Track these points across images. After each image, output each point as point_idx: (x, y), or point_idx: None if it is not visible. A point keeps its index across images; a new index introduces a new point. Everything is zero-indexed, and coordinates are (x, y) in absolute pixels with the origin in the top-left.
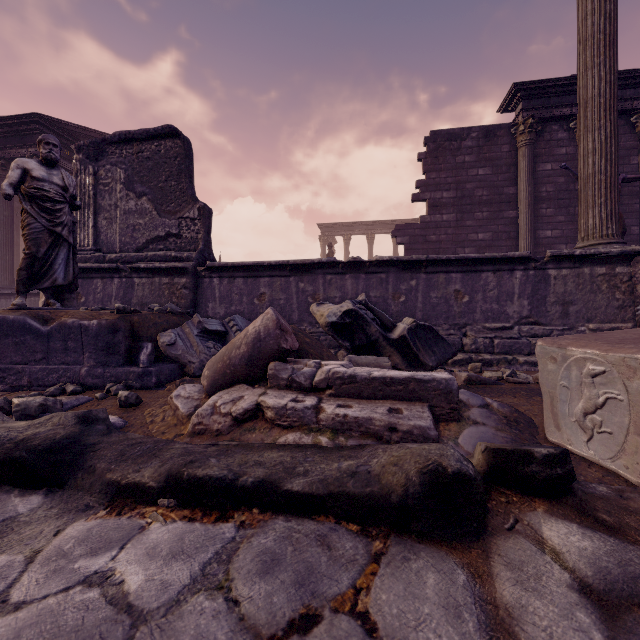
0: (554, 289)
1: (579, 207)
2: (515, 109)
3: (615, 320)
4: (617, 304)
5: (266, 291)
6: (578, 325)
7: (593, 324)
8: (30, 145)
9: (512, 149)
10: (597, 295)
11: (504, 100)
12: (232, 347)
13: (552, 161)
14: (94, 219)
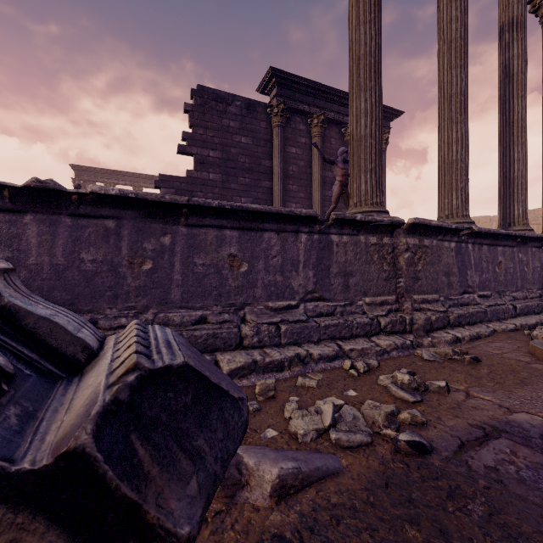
0: (337, 258)
1: (351, 170)
2: (270, 93)
3: (384, 292)
4: (385, 276)
5: None
6: (357, 299)
7: (368, 297)
8: None
9: (268, 127)
10: (371, 266)
11: (262, 81)
12: None
13: (296, 146)
14: None
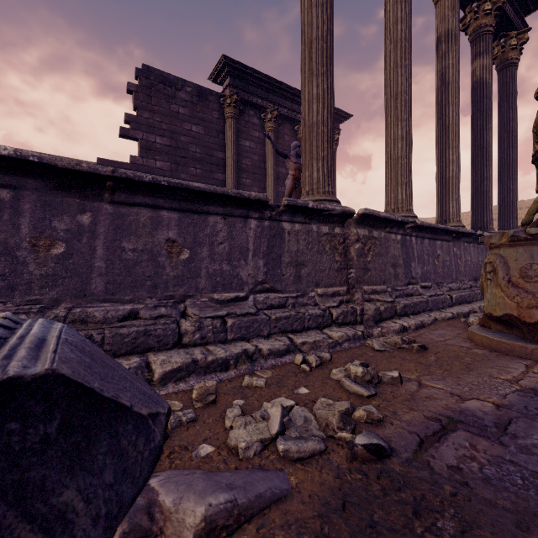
0: (288, 247)
1: (304, 158)
2: (223, 82)
3: (335, 283)
4: (337, 266)
5: None
6: (309, 290)
7: (321, 288)
8: None
9: (221, 117)
10: (323, 256)
11: (215, 69)
12: None
13: (250, 140)
14: None
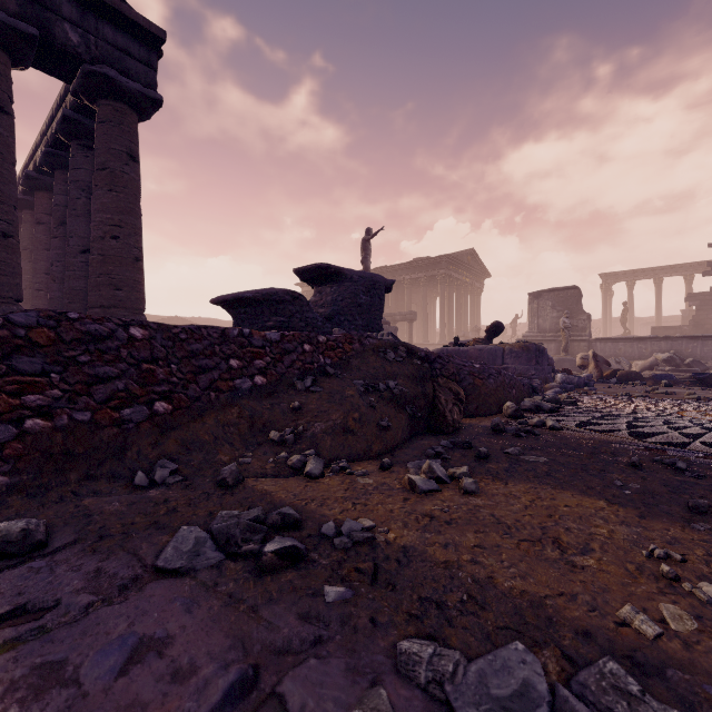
0: None
1: None
2: None
3: None
4: None
5: (622, 347)
6: None
7: None
8: (441, 269)
9: None
10: None
11: None
12: (644, 364)
13: None
14: (537, 320)
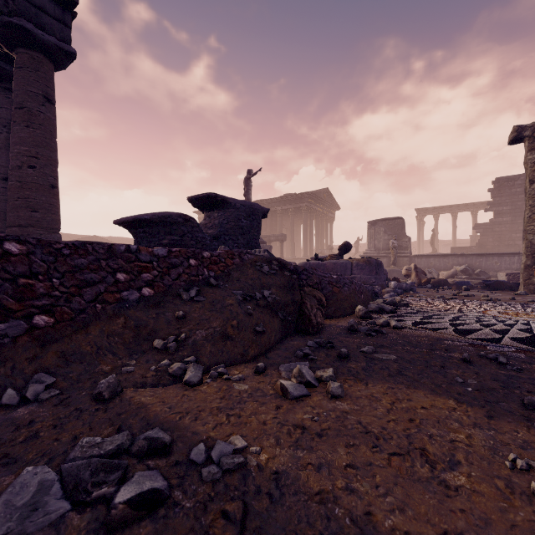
0: None
1: None
2: None
3: None
4: None
5: (432, 262)
6: None
7: None
8: (304, 202)
9: None
10: None
11: None
12: (448, 273)
13: None
14: (374, 242)
